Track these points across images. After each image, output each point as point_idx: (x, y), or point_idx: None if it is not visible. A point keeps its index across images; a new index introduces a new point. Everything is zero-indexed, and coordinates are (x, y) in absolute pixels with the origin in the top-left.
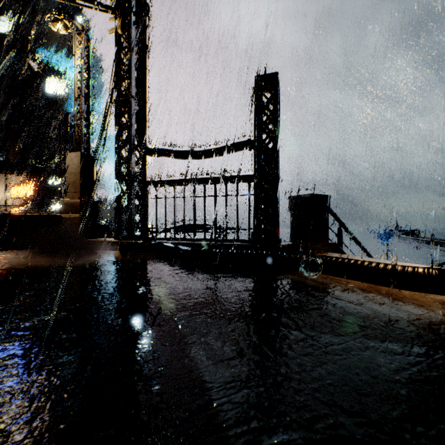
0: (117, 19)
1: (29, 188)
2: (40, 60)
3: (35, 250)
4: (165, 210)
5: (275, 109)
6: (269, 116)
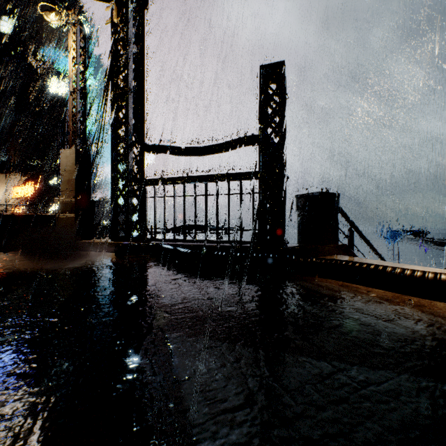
0: (113, 8)
1: (29, 188)
2: (42, 60)
3: (28, 252)
4: (164, 209)
5: (282, 101)
6: (275, 109)
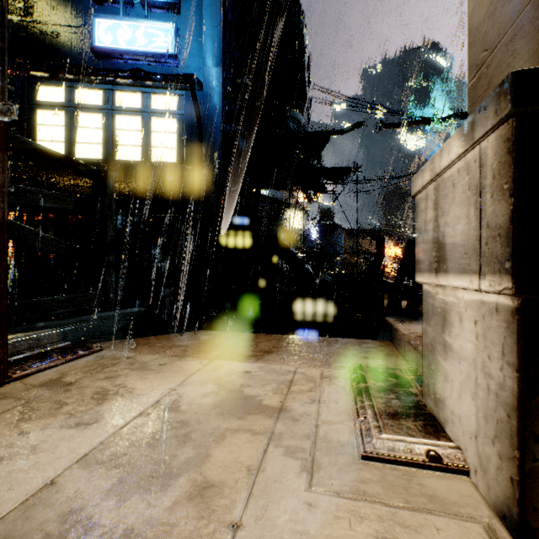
0: None
1: (399, 249)
2: None
3: None
4: None
5: None
6: None
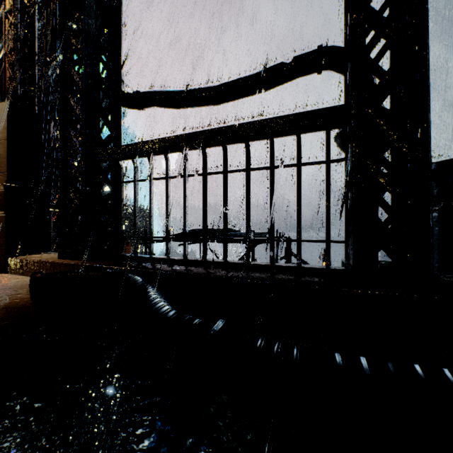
0: None
1: None
2: None
3: None
4: (151, 202)
5: None
6: None
